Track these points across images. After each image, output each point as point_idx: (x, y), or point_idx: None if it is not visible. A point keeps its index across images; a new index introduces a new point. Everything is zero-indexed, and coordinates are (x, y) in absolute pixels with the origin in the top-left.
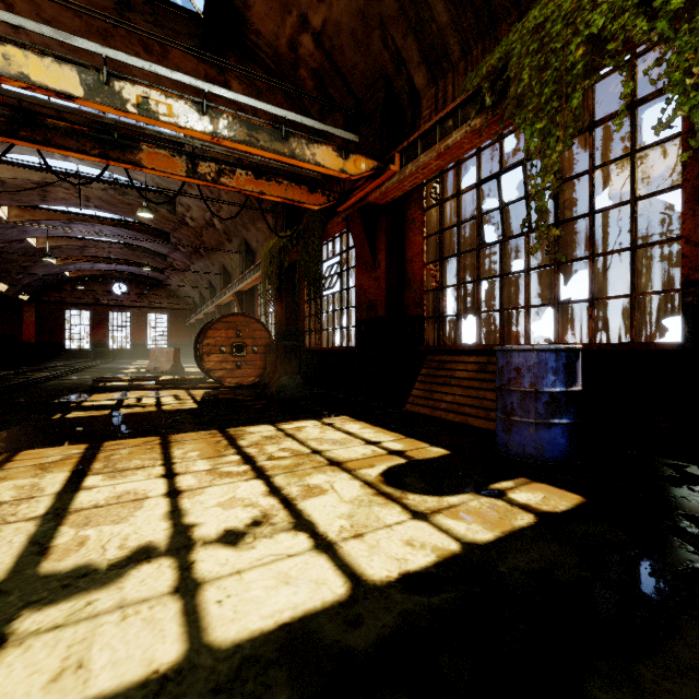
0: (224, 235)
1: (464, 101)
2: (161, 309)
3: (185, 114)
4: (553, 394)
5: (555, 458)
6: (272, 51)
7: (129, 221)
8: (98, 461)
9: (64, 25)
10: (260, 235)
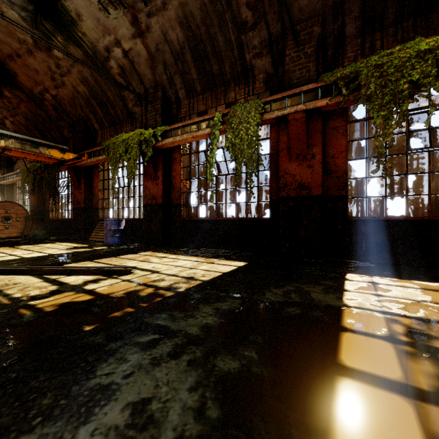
0: None
1: (103, 148)
2: None
3: None
4: (114, 230)
5: (115, 244)
6: (30, 91)
7: None
8: None
9: None
10: None
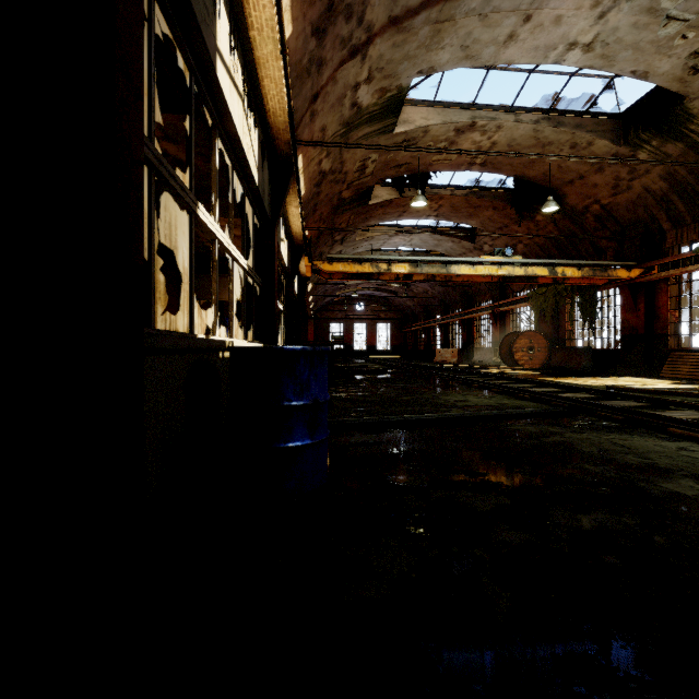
0: None
1: (695, 255)
2: (385, 320)
3: (573, 272)
4: None
5: None
6: (571, 208)
7: None
8: (569, 379)
9: (459, 207)
10: None
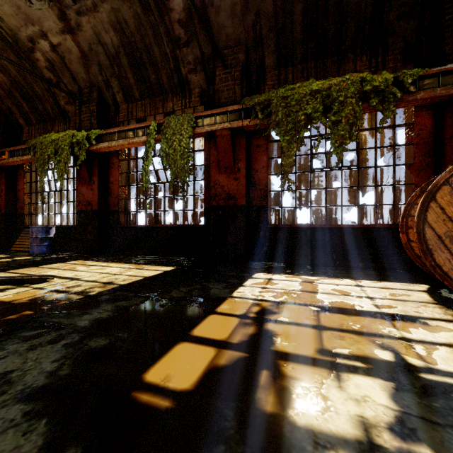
0: None
1: (28, 147)
2: None
3: None
4: (42, 238)
5: (42, 253)
6: None
7: None
8: None
9: None
10: None
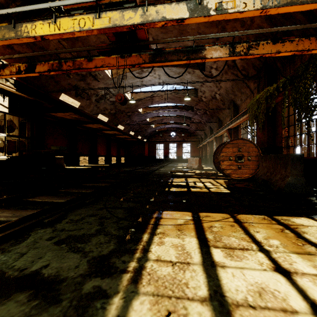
0: (220, 101)
1: None
2: (187, 141)
3: (243, 2)
4: None
5: None
6: None
7: (178, 105)
8: (207, 231)
9: None
10: (243, 96)
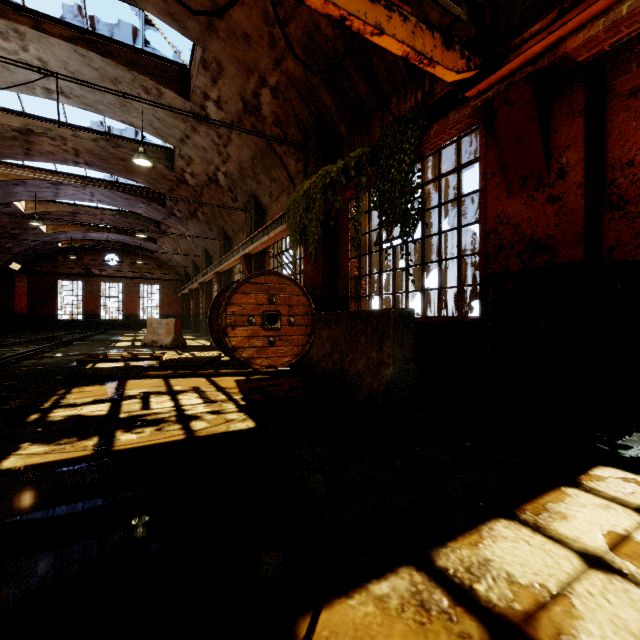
0: (228, 192)
1: None
2: (152, 280)
3: None
4: None
5: None
6: None
7: (122, 183)
8: None
9: None
10: (275, 187)
